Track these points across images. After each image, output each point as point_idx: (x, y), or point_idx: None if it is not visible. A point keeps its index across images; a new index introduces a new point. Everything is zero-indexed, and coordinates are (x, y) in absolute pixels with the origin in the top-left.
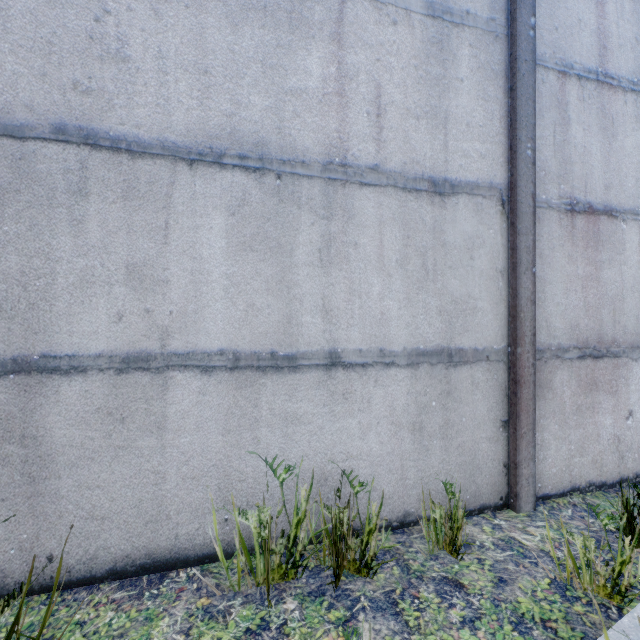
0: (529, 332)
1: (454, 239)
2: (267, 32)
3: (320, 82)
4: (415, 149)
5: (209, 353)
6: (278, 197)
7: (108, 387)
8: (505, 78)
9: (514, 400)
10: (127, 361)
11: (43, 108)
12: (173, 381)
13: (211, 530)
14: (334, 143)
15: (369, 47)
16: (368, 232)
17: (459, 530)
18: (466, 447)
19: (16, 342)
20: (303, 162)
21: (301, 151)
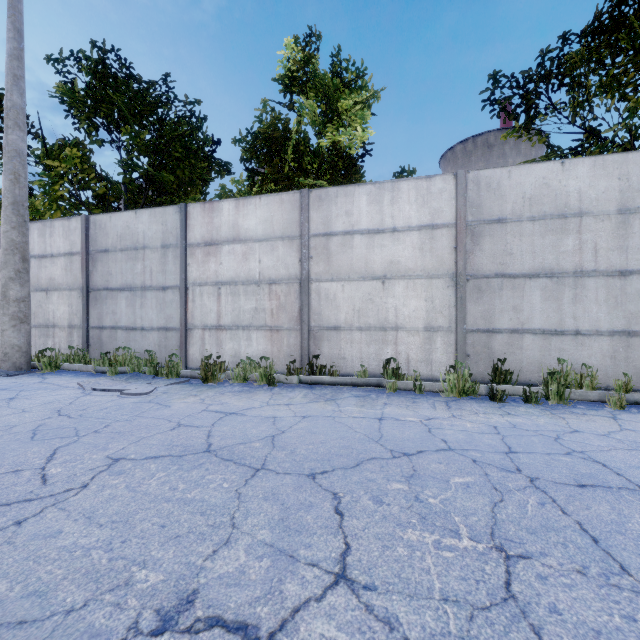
0: None
1: (631, 291)
2: (553, 236)
3: (572, 247)
4: (612, 262)
5: (535, 329)
6: (557, 284)
7: (507, 337)
8: None
9: None
10: (512, 331)
11: (492, 270)
12: (525, 336)
13: (535, 378)
14: (577, 265)
15: (591, 232)
16: (591, 292)
17: (628, 385)
18: (637, 367)
19: (486, 325)
20: (566, 272)
21: (565, 269)
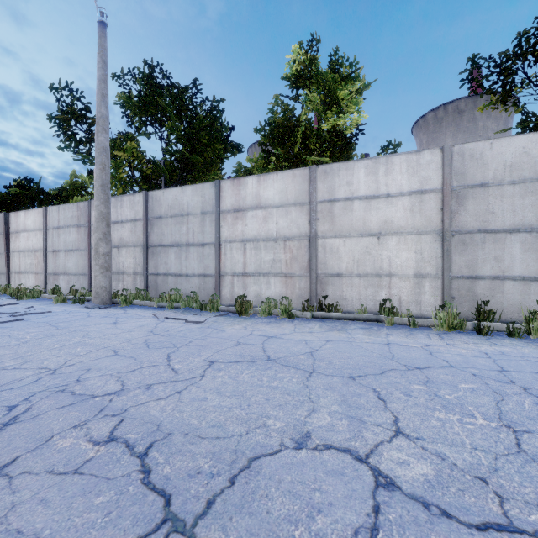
0: None
1: None
2: (533, 197)
3: None
4: None
5: (515, 276)
6: (536, 238)
7: (489, 283)
8: None
9: None
10: (494, 277)
11: (475, 227)
12: (505, 282)
13: (516, 317)
14: None
15: None
16: None
17: None
18: None
19: (470, 273)
20: None
21: None
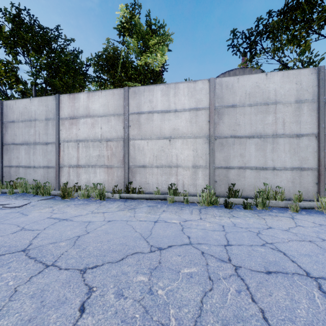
0: (323, 164)
1: (302, 145)
2: (261, 115)
3: (271, 121)
4: (292, 129)
5: (252, 167)
6: (263, 141)
7: (237, 171)
8: (317, 110)
9: (319, 178)
10: (240, 167)
11: (229, 134)
12: (246, 171)
13: (252, 194)
14: (274, 131)
15: (281, 112)
16: (281, 146)
17: (300, 197)
18: (305, 187)
19: (226, 164)
20: (268, 135)
21: (268, 133)
